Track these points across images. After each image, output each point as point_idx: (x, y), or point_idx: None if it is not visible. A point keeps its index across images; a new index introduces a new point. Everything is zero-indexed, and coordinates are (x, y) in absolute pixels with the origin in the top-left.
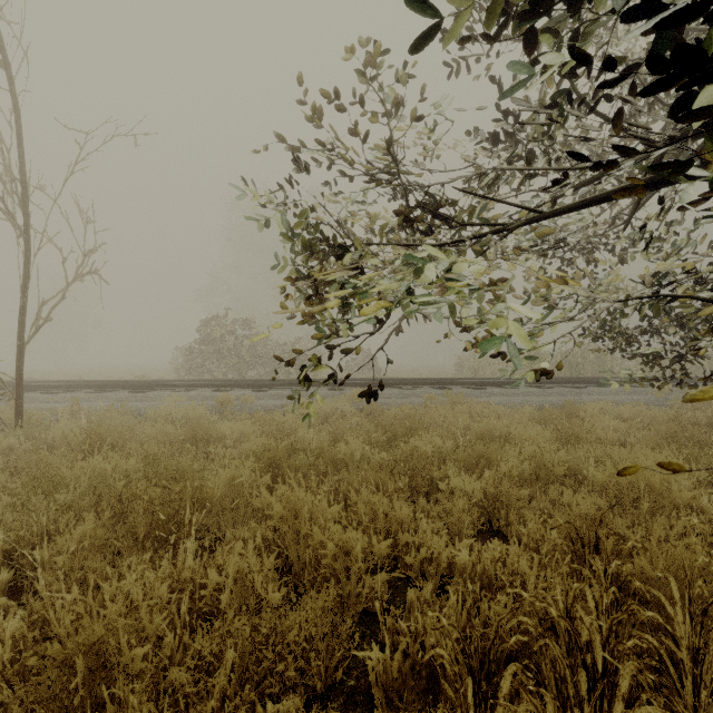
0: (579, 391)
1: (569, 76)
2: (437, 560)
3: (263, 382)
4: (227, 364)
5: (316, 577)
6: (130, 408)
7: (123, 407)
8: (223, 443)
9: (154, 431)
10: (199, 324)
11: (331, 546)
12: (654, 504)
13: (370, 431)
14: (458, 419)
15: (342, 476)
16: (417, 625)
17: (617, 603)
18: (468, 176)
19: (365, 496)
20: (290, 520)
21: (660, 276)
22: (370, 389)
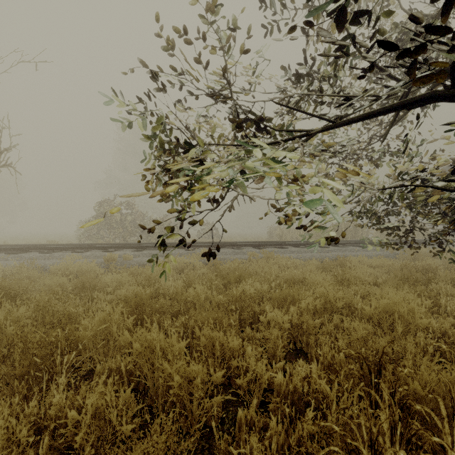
0: (345, 249)
1: (354, 23)
2: (259, 381)
3: (139, 245)
4: (115, 233)
5: (167, 399)
6: (38, 265)
7: (32, 264)
8: (106, 290)
9: (52, 283)
10: (95, 205)
11: (177, 378)
12: (403, 327)
13: (212, 279)
14: (271, 269)
15: (190, 314)
16: (245, 451)
17: (400, 419)
18: (281, 97)
19: (206, 332)
20: (146, 355)
21: (403, 174)
22: (210, 251)
